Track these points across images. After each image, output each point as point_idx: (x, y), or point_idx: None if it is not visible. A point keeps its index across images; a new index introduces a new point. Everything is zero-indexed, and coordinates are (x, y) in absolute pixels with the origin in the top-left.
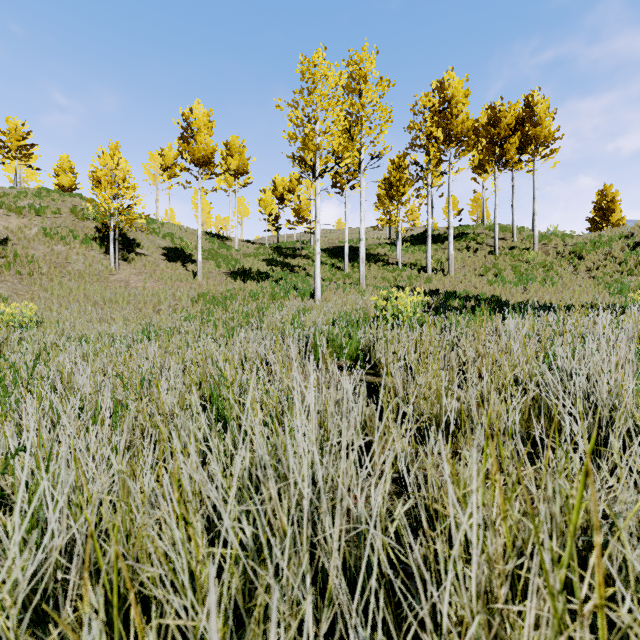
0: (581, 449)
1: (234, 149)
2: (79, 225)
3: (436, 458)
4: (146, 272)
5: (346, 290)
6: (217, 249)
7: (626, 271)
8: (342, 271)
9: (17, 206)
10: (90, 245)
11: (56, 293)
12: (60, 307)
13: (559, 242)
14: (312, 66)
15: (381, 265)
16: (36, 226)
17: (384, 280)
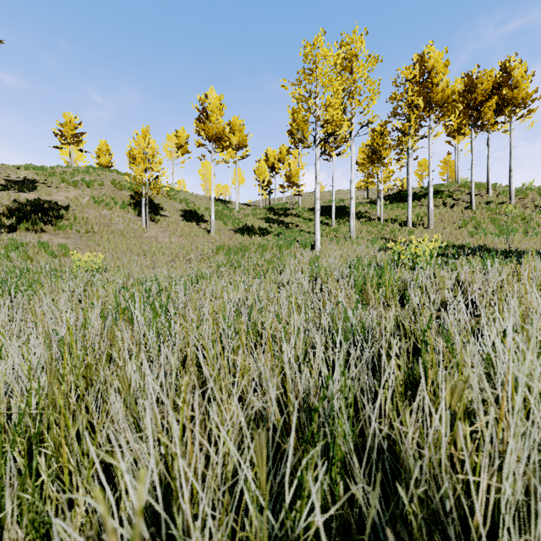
0: None
1: (235, 127)
2: (118, 194)
3: None
4: (169, 230)
5: (340, 242)
6: (222, 211)
7: None
8: (330, 227)
9: (73, 180)
10: (127, 209)
11: (107, 247)
12: (112, 257)
13: (536, 196)
14: (314, 49)
15: (364, 221)
16: (87, 195)
17: (370, 233)
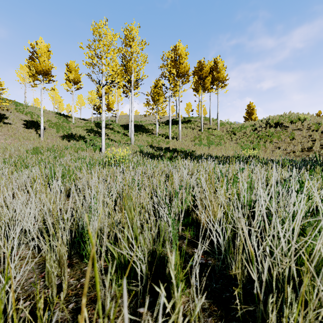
0: (36, 240)
1: (71, 68)
2: None
3: None
4: (9, 134)
5: (121, 147)
6: (61, 122)
7: (250, 140)
8: (127, 137)
9: None
10: None
11: None
12: None
13: (228, 126)
14: (98, 28)
15: (148, 134)
16: None
17: (146, 142)
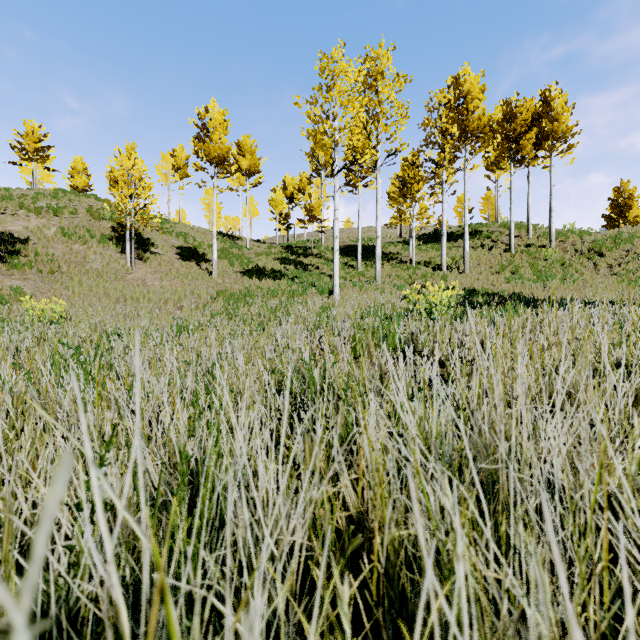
0: None
1: (246, 149)
2: (95, 225)
3: (539, 442)
4: (161, 271)
5: (363, 287)
6: (229, 248)
7: None
8: (355, 269)
9: (36, 206)
10: (107, 244)
11: (77, 291)
12: (83, 304)
13: (577, 239)
14: (331, 62)
15: (394, 263)
16: (54, 226)
17: (399, 278)
